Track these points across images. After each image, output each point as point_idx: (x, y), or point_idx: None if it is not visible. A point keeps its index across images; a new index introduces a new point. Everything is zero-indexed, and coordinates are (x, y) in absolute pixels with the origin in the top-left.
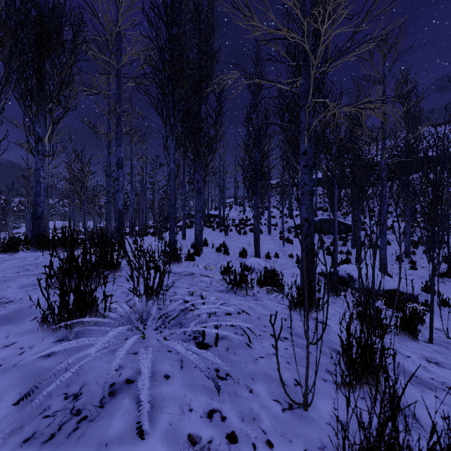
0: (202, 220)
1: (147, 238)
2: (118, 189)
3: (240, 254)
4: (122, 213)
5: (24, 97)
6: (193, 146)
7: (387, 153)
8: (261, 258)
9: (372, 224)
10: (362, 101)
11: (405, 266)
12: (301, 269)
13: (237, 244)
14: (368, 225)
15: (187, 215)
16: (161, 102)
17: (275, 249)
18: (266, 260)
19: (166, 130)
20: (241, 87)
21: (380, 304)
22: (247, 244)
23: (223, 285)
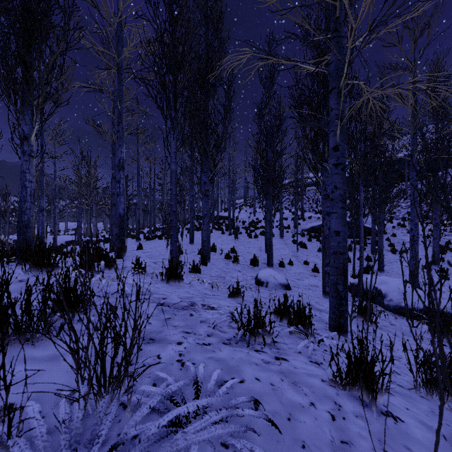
0: (211, 222)
1: (154, 242)
2: (119, 193)
3: (251, 261)
4: (124, 218)
5: (7, 90)
6: (200, 144)
7: (406, 150)
8: (273, 266)
9: (392, 227)
10: (412, 80)
11: (434, 275)
12: (330, 295)
13: (248, 249)
14: (387, 227)
15: (196, 217)
16: (160, 93)
17: (289, 255)
18: (280, 268)
19: (167, 125)
20: (254, 71)
21: (422, 331)
22: (258, 249)
23: (232, 324)
